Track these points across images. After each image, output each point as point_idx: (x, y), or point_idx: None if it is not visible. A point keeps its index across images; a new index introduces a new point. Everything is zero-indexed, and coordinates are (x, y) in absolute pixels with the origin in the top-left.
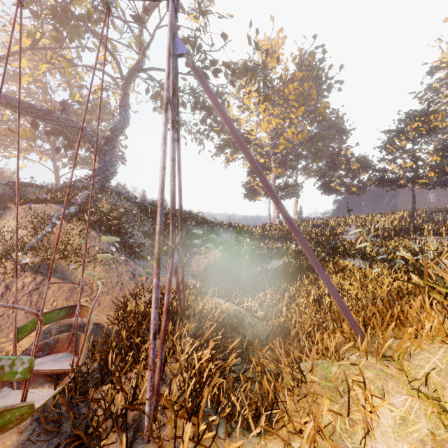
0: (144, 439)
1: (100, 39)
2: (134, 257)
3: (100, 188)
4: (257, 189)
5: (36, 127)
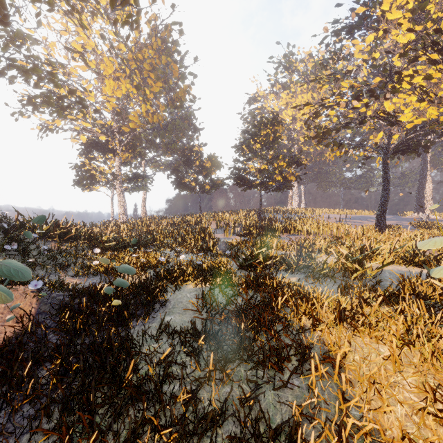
0: None
1: None
2: None
3: None
4: (95, 175)
5: None
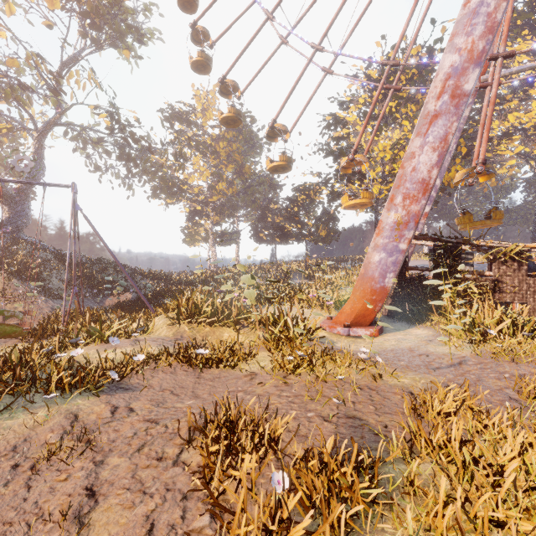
0: (61, 333)
1: (41, 206)
2: (53, 298)
3: (12, 238)
4: (195, 235)
5: None
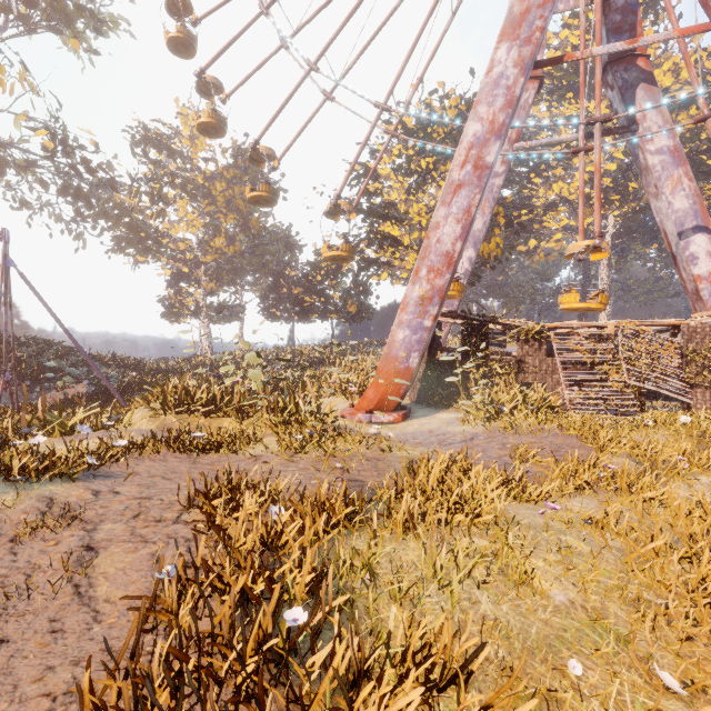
0: None
1: None
2: None
3: None
4: (180, 308)
5: None
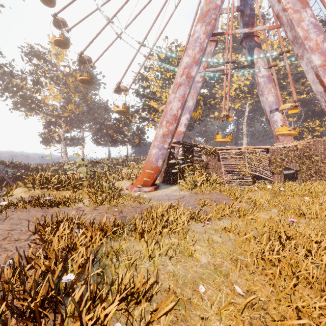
0: None
1: None
2: None
3: None
4: (50, 138)
5: None
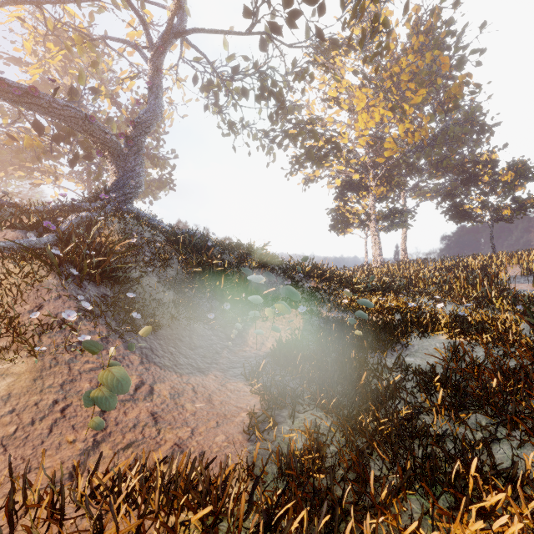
0: None
1: None
2: (129, 330)
3: (115, 211)
4: (349, 217)
5: (39, 130)
